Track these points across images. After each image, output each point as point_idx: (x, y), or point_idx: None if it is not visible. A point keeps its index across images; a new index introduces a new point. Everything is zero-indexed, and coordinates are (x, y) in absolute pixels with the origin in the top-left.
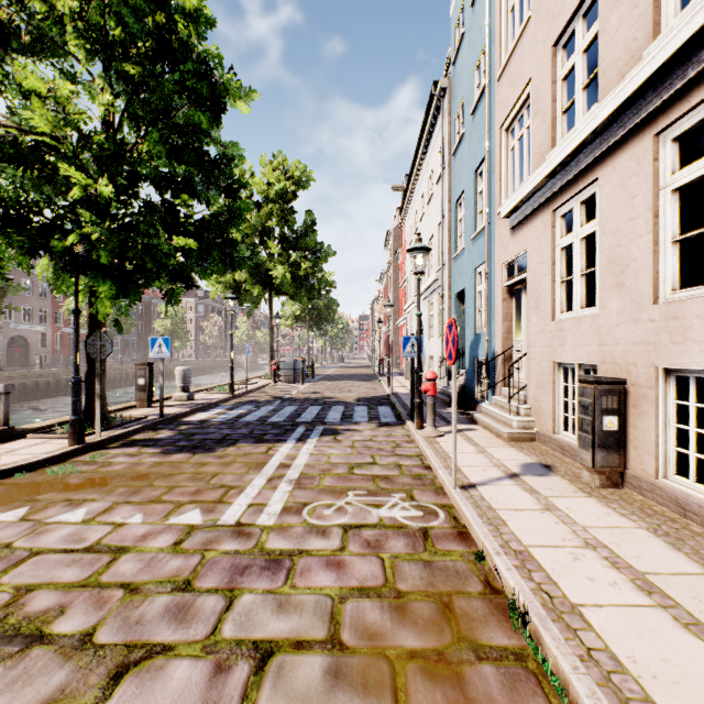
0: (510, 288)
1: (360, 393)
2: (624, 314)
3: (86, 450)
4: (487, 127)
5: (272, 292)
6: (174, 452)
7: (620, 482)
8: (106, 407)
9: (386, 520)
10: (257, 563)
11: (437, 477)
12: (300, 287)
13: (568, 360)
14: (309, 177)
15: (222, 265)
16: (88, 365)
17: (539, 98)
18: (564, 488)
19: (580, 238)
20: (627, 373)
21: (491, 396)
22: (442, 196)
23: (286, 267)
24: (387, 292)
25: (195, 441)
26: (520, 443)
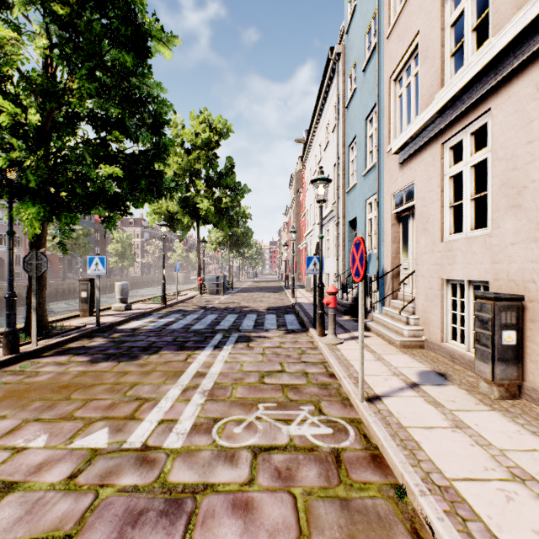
0: (398, 215)
1: (270, 303)
2: (520, 233)
3: (20, 359)
4: (378, 79)
5: (199, 221)
6: (101, 361)
7: (518, 393)
8: (46, 318)
9: (296, 440)
10: (155, 506)
11: (341, 387)
12: (222, 217)
13: (457, 276)
14: (229, 129)
15: (150, 194)
16: (29, 281)
17: (428, 46)
18: (466, 400)
19: (470, 166)
20: (524, 289)
21: (380, 307)
22: (337, 142)
23: (210, 201)
24: (291, 222)
25: (123, 349)
26: (411, 350)
